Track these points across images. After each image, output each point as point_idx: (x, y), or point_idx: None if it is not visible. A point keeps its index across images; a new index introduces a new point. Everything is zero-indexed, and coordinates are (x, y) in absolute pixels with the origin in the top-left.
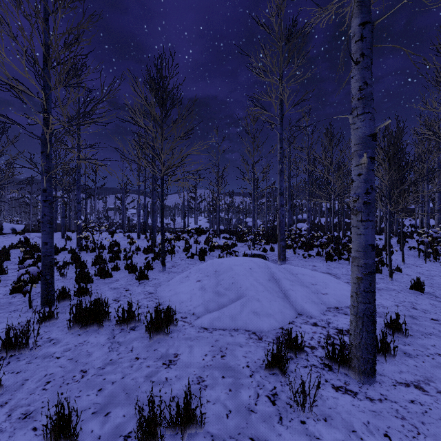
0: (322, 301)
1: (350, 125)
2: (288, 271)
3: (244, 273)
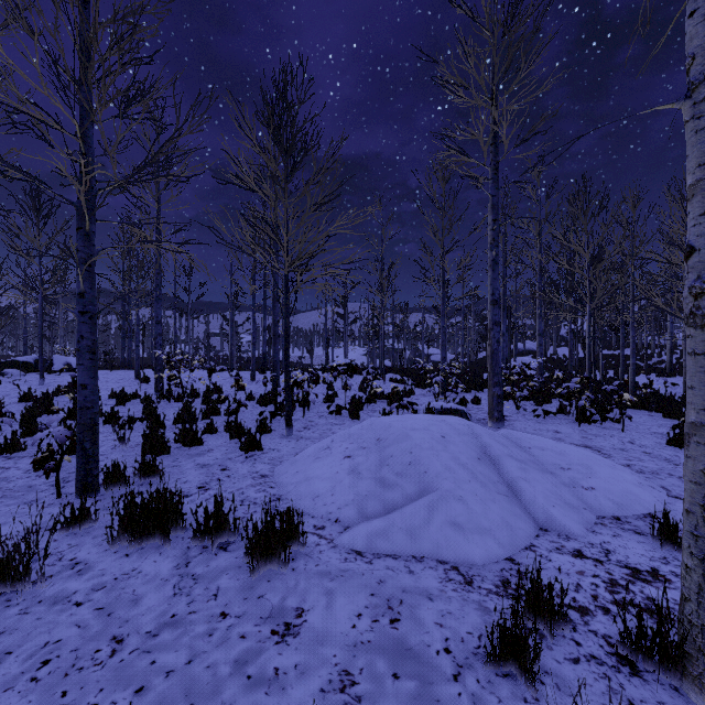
0: (586, 503)
1: (685, 123)
2: (512, 443)
3: (432, 446)
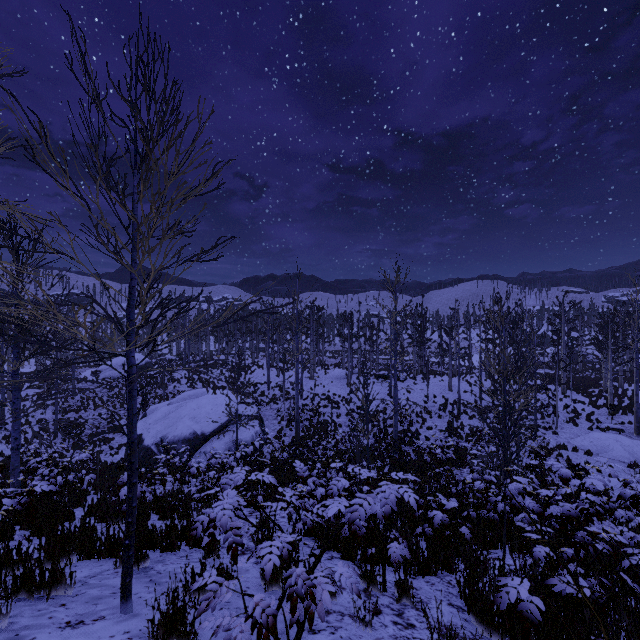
0: None
1: None
2: (639, 444)
3: (614, 442)
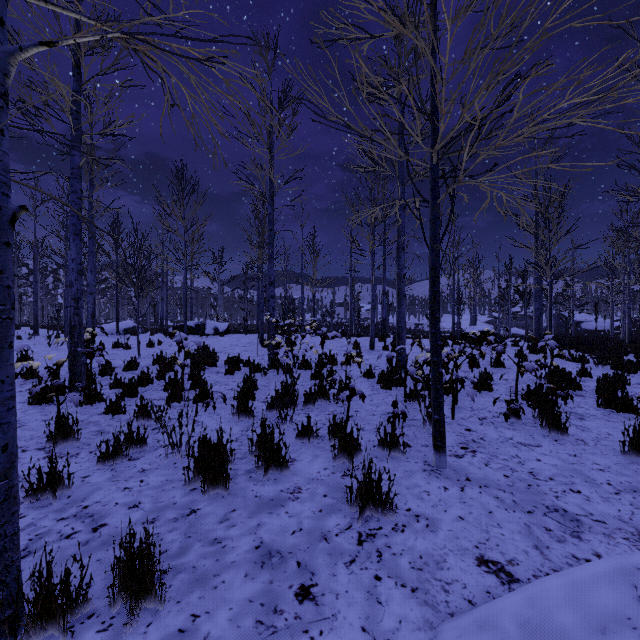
0: None
1: None
2: None
3: None
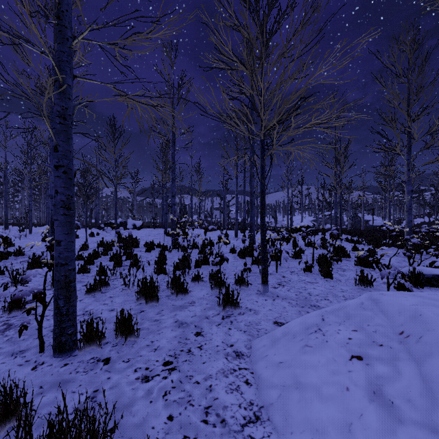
0: None
1: None
2: None
3: None
